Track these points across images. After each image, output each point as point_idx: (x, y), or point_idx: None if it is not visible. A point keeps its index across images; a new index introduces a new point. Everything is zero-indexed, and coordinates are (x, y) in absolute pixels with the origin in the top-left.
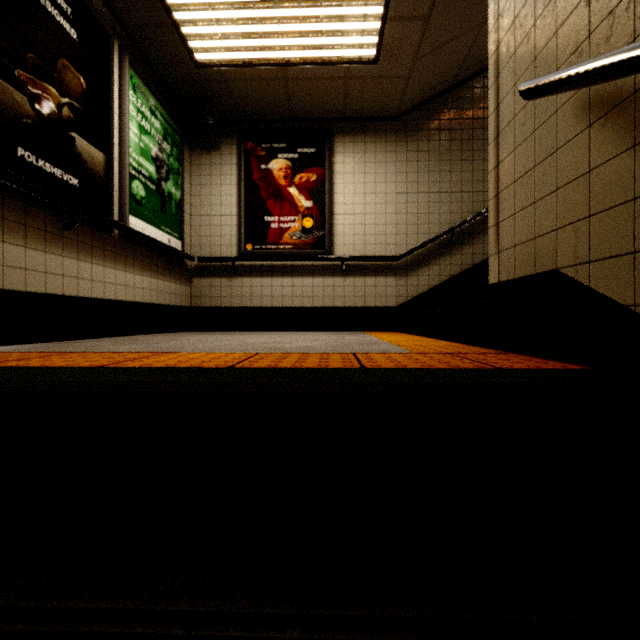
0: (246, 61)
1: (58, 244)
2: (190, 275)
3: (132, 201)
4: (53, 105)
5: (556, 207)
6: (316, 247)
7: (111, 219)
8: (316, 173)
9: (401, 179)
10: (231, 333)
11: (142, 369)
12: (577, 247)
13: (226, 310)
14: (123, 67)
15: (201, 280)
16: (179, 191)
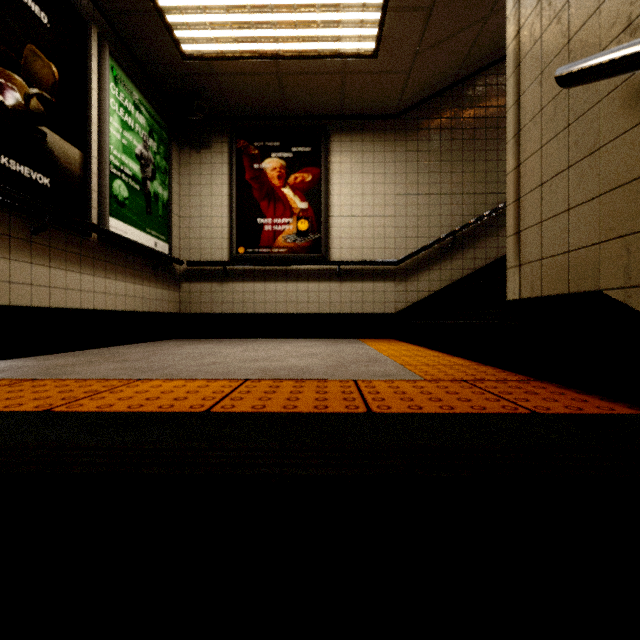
0: (237, 53)
1: (25, 250)
2: (179, 280)
3: (113, 202)
4: (19, 96)
5: (599, 216)
6: (311, 251)
7: (88, 222)
8: (311, 173)
9: (400, 180)
10: (222, 342)
11: (96, 415)
12: (630, 266)
13: (217, 316)
14: (103, 57)
15: (190, 285)
16: (166, 191)
